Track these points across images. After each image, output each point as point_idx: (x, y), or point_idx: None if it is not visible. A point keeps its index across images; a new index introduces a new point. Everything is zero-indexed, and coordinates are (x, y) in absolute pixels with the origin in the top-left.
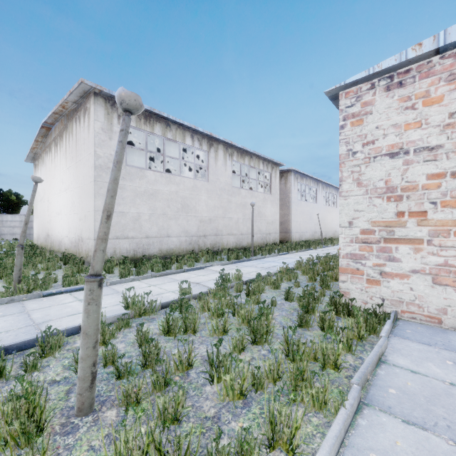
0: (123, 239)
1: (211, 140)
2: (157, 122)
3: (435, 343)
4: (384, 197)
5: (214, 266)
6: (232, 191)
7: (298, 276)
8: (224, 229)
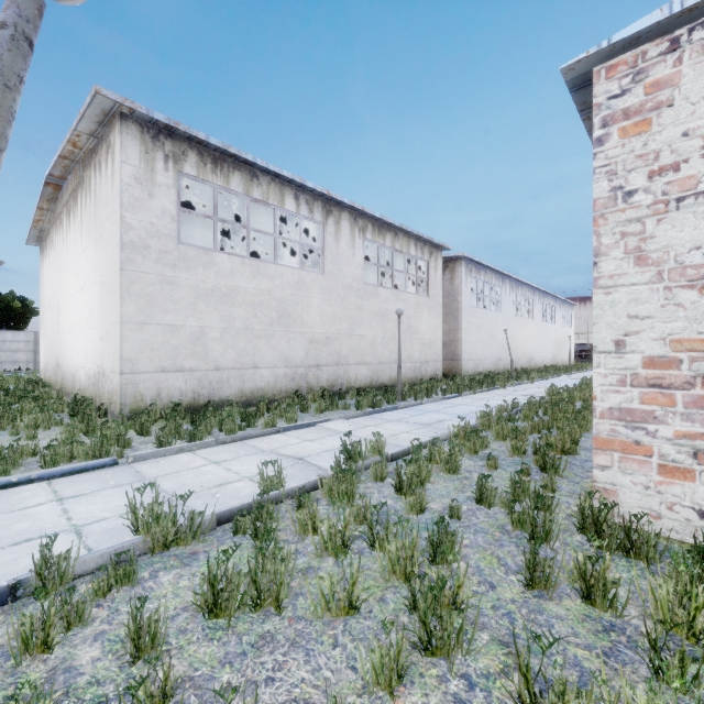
0: (174, 373)
1: (330, 203)
2: (236, 169)
3: None
4: (703, 287)
5: (332, 420)
6: (364, 290)
7: (488, 444)
8: (350, 354)
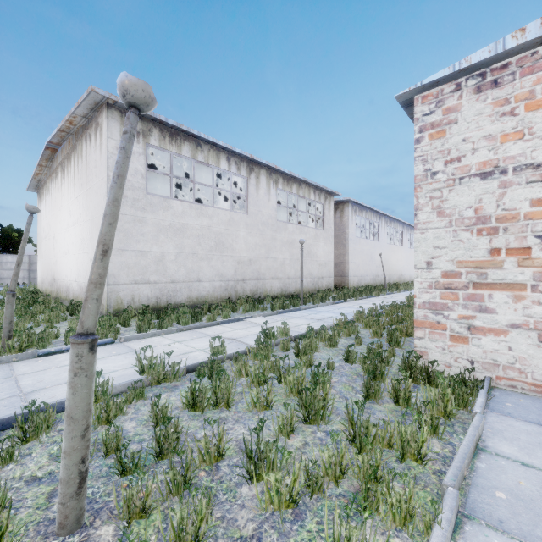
0: (143, 284)
1: (252, 163)
2: (186, 141)
3: None
4: (473, 230)
5: (254, 317)
6: (277, 226)
7: (359, 330)
8: (267, 271)
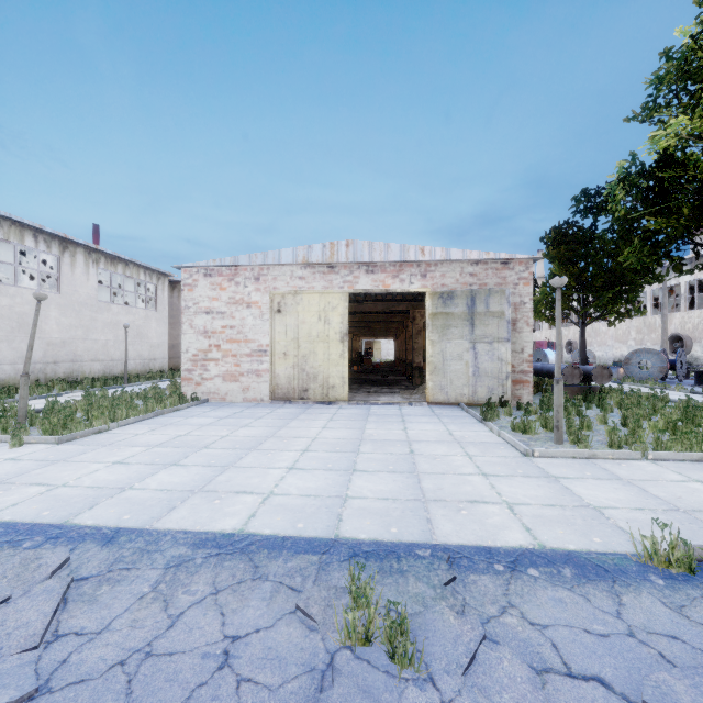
0: None
1: (66, 241)
2: None
3: (212, 406)
4: (204, 336)
5: (74, 393)
6: (98, 306)
7: (165, 393)
8: (85, 353)
